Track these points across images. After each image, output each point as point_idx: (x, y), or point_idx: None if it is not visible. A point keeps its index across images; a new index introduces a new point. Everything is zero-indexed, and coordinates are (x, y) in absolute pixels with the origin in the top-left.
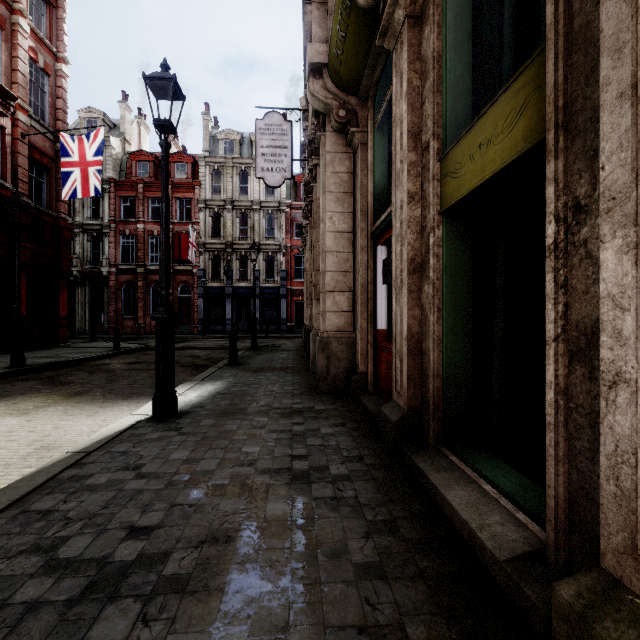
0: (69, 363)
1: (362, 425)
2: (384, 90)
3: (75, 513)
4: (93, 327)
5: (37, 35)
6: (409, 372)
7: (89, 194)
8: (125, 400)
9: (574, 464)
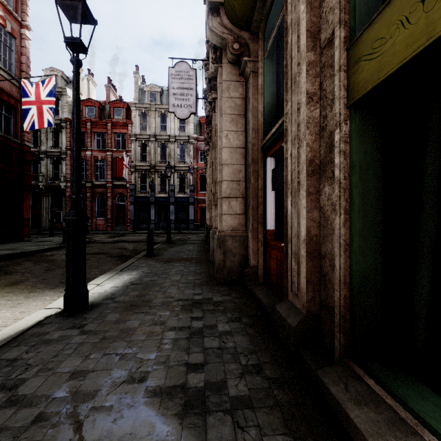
0: (23, 254)
1: (257, 320)
2: (273, 23)
3: None
4: (51, 226)
5: (5, 7)
6: (308, 275)
7: (43, 126)
8: (51, 289)
9: None
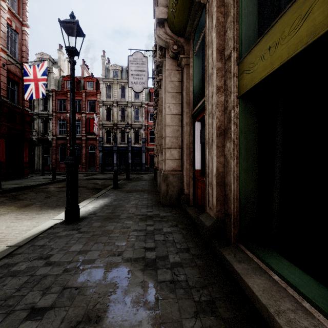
0: (26, 187)
1: (187, 226)
2: (199, 33)
3: None
4: (43, 168)
5: (11, 11)
6: (217, 196)
7: (39, 96)
8: (52, 209)
9: None
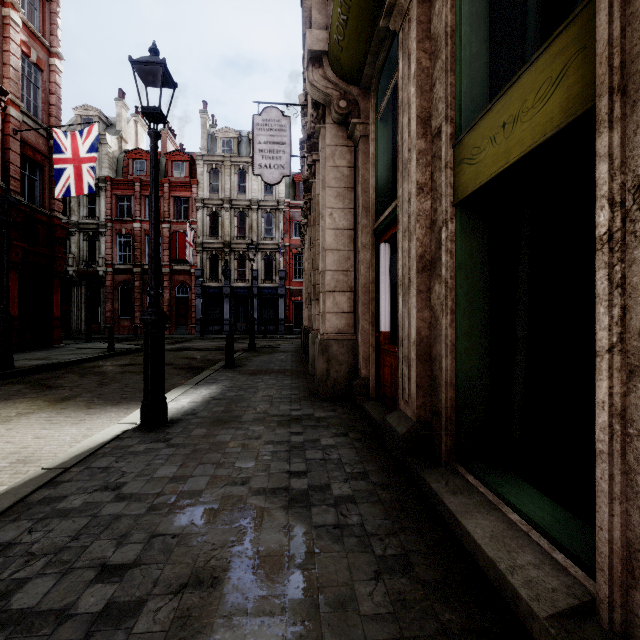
0: (60, 365)
1: (365, 435)
2: (387, 79)
3: (39, 546)
4: (88, 328)
5: (30, 29)
6: (418, 380)
7: (83, 192)
8: (114, 406)
9: (635, 504)
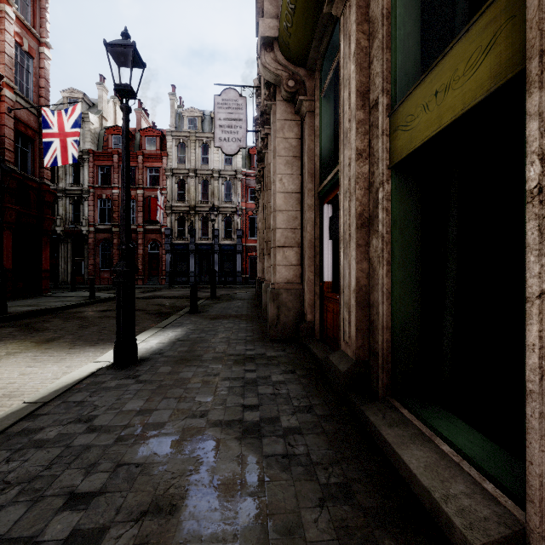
0: (48, 311)
1: (311, 372)
2: (330, 61)
3: (15, 475)
4: (73, 279)
5: (22, 22)
6: (357, 323)
7: (68, 162)
8: (92, 346)
9: None
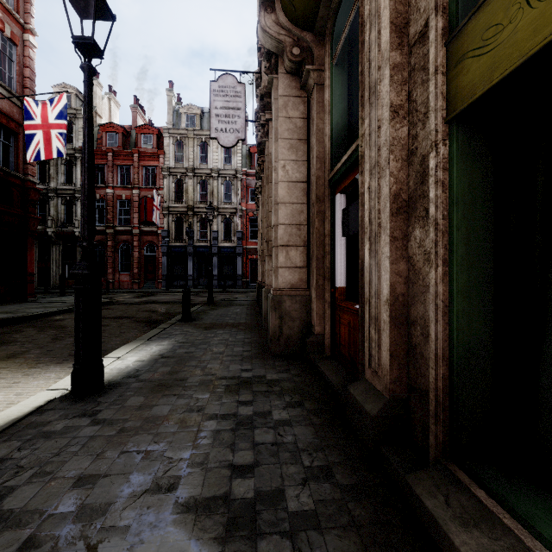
0: (25, 319)
1: (323, 405)
2: (343, 20)
3: None
4: (62, 283)
5: (4, 6)
6: (392, 347)
7: (52, 156)
8: (58, 364)
9: None
